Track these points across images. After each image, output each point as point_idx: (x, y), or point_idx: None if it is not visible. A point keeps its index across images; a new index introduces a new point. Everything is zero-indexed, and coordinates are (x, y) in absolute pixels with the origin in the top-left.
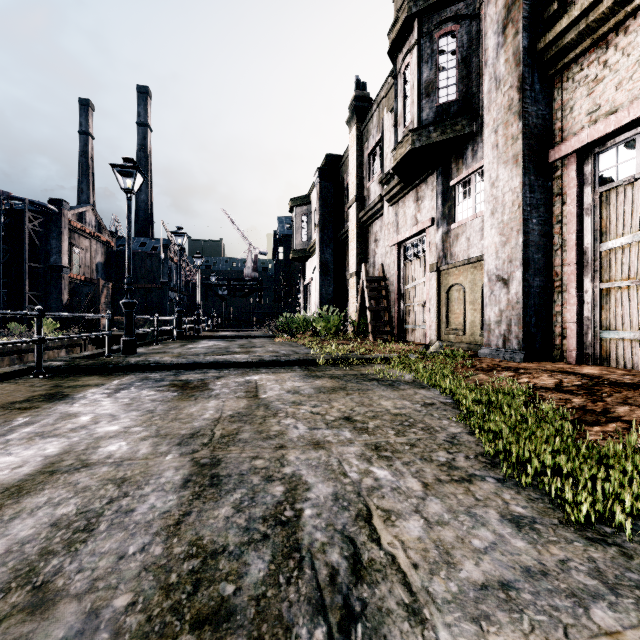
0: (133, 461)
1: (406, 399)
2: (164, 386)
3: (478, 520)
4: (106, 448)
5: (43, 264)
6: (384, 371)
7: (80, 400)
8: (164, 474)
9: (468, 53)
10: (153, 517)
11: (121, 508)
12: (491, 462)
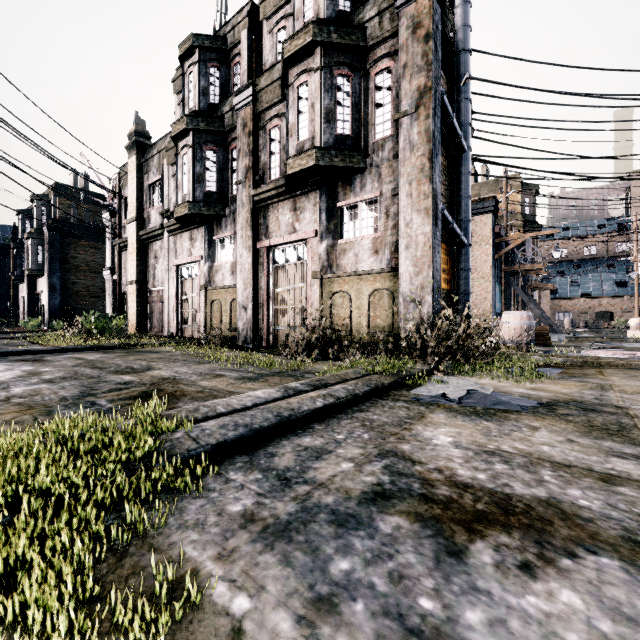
0: None
1: None
2: None
3: None
4: None
5: None
6: None
7: None
8: None
9: None
10: None
11: None
12: None
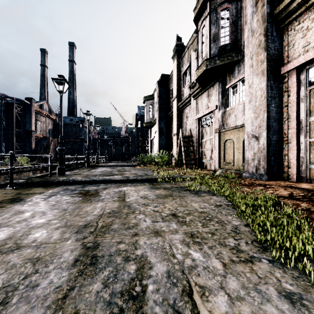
0: (47, 245)
1: (205, 202)
2: (75, 194)
3: (263, 296)
4: (34, 235)
5: (22, 129)
6: (192, 185)
7: (28, 202)
8: (63, 255)
9: (236, 19)
10: (49, 291)
11: (30, 283)
12: (262, 247)
